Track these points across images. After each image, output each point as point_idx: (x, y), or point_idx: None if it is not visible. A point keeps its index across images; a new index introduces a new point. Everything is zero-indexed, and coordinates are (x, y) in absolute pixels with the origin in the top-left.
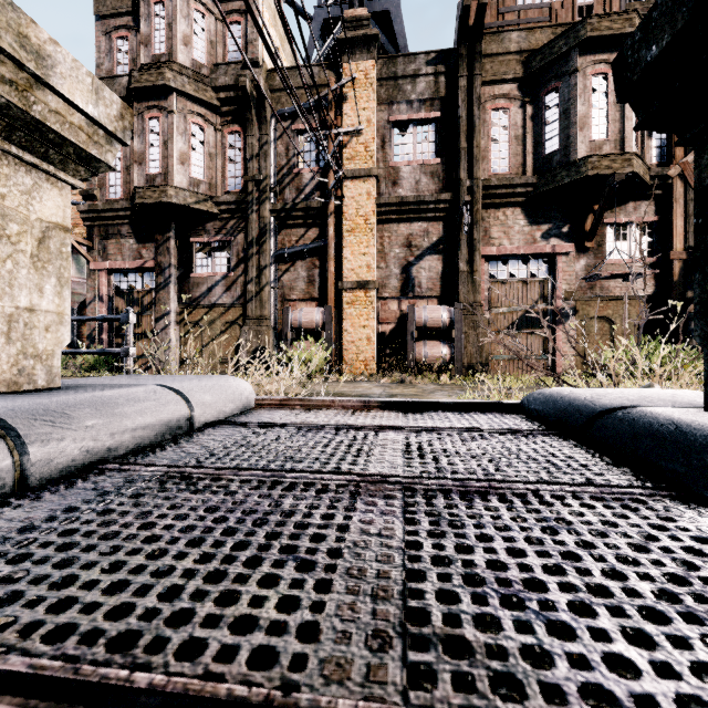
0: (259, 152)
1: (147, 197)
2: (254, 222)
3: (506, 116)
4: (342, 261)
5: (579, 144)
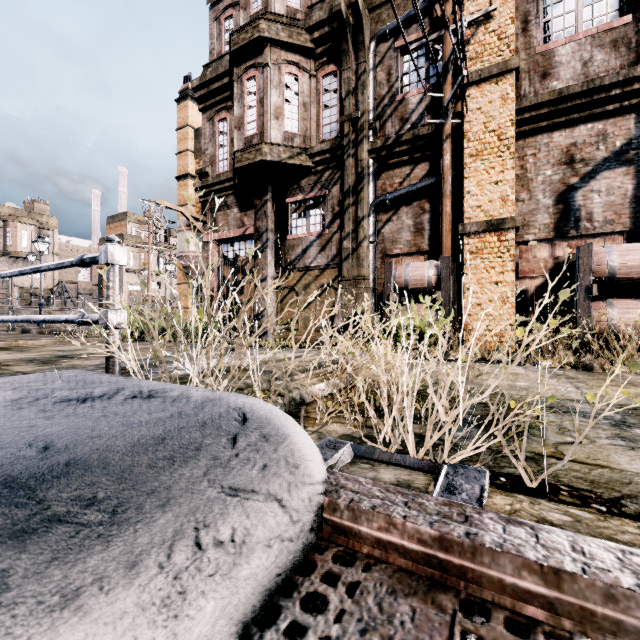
0: (356, 86)
1: (244, 159)
2: (351, 169)
3: None
4: (461, 199)
5: None
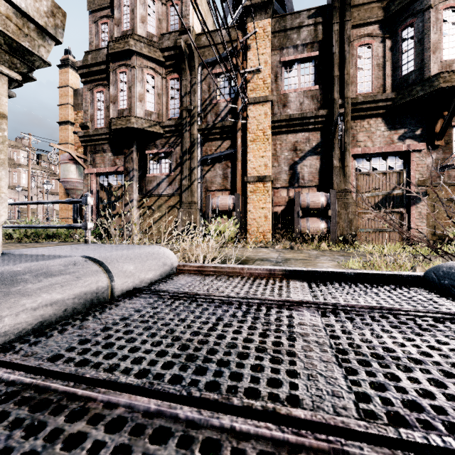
0: (190, 90)
1: (118, 124)
2: (187, 138)
3: (369, 50)
4: (247, 163)
5: (431, 64)
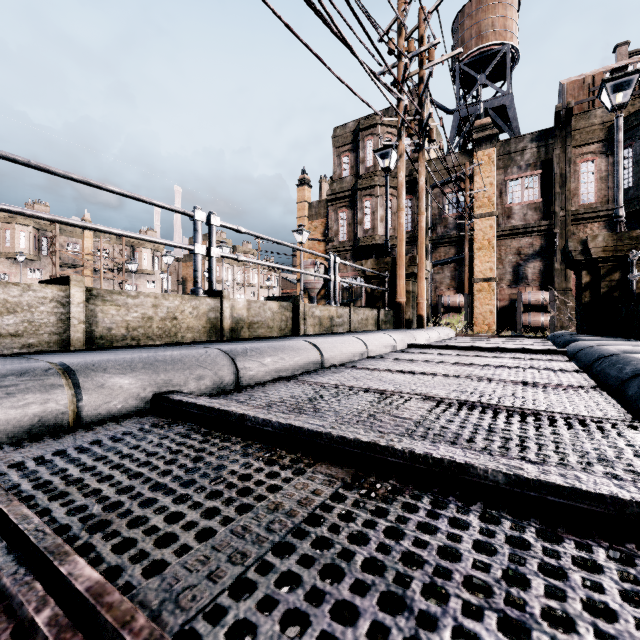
0: None
1: (365, 242)
2: None
3: (592, 165)
4: (473, 266)
5: None
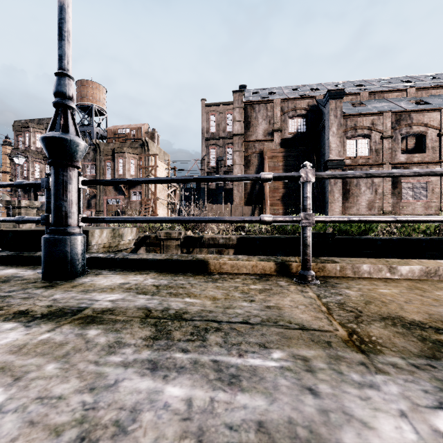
0: None
1: None
2: None
3: (110, 164)
4: None
5: (117, 175)
